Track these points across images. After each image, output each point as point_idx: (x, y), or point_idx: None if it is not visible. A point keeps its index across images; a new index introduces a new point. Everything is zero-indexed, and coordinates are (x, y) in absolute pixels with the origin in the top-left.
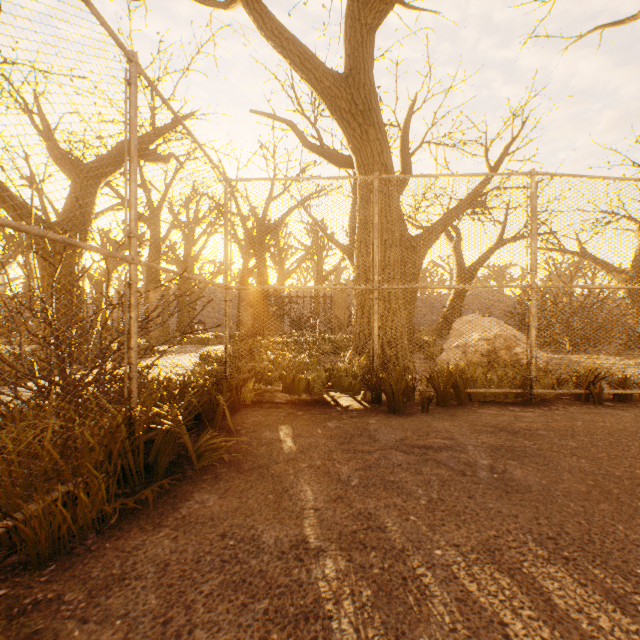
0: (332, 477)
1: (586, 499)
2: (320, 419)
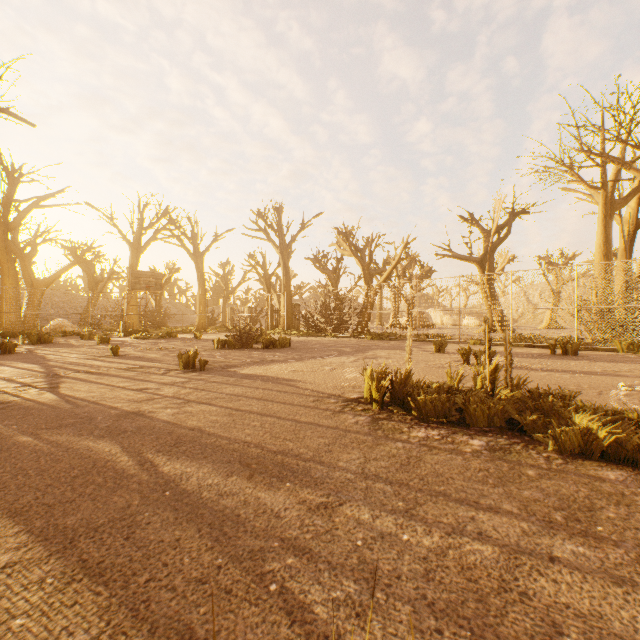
0: None
1: None
2: None
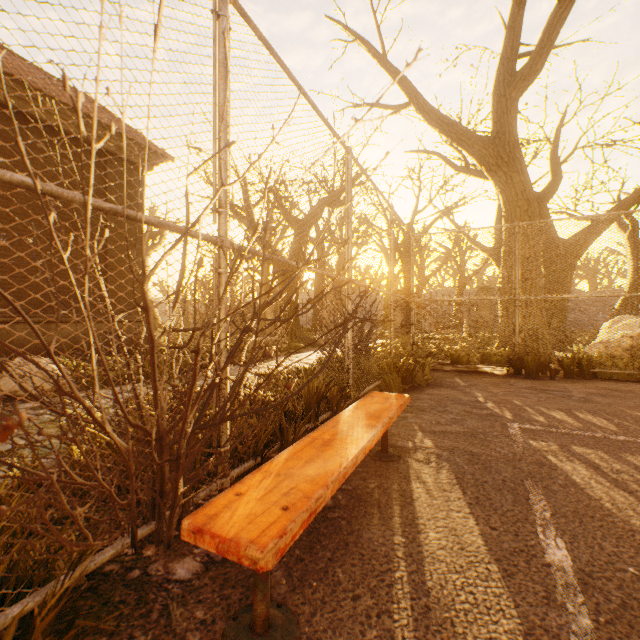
0: (488, 392)
1: (629, 407)
2: (477, 377)
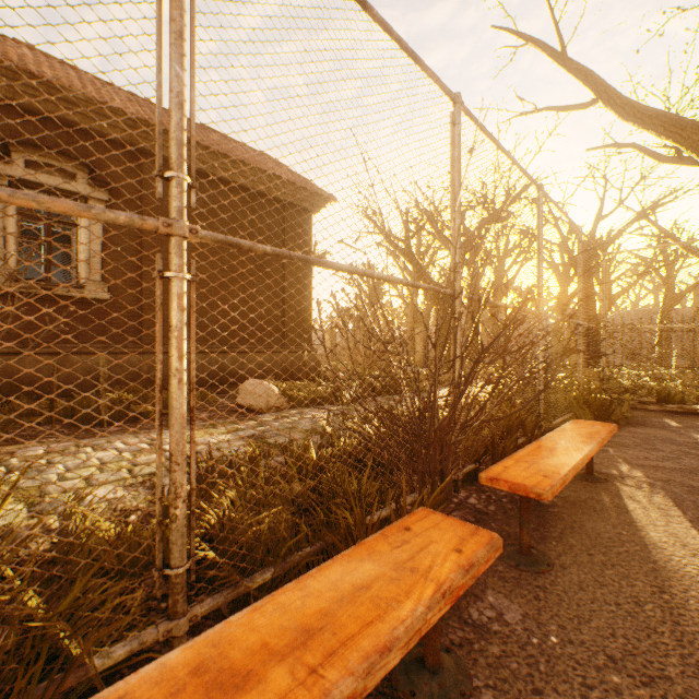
0: None
1: None
2: (696, 419)
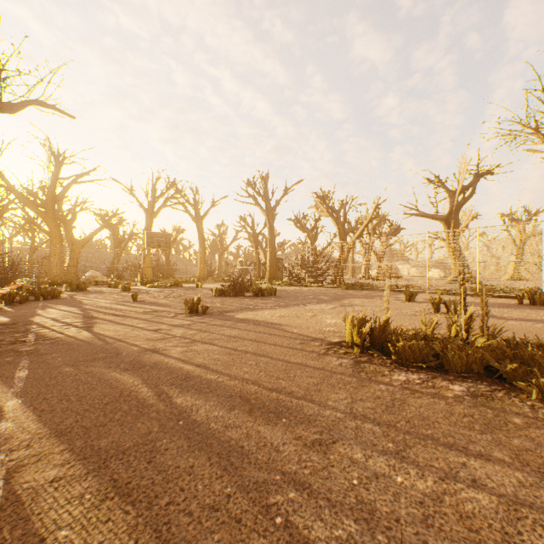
0: None
1: None
2: None
